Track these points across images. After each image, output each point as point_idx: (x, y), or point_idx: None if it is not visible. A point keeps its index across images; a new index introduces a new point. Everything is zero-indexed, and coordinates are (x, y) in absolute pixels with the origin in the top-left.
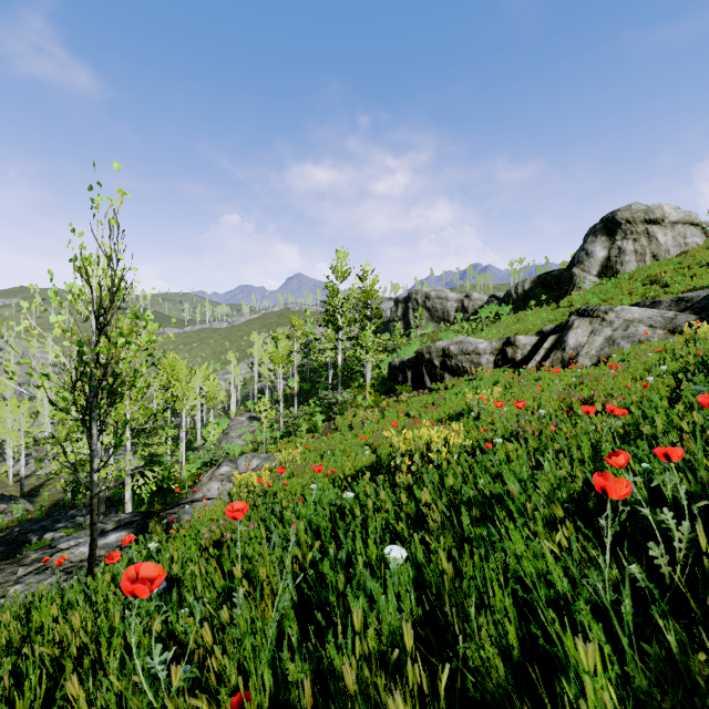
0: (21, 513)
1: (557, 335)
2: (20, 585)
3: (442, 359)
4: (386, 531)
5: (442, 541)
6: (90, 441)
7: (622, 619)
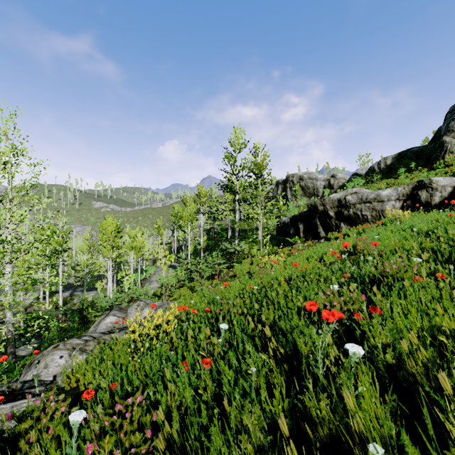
0: None
1: None
2: None
3: (337, 209)
4: None
5: None
6: None
7: None
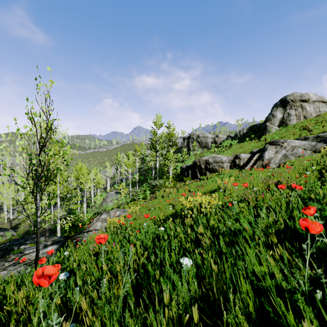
0: (10, 236)
1: (260, 153)
2: (5, 271)
3: (205, 165)
4: (180, 247)
5: (210, 253)
6: (36, 202)
7: (315, 301)
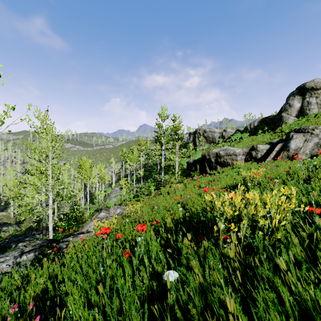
0: (12, 232)
1: (283, 143)
2: None
3: (216, 158)
4: None
5: None
6: None
7: None
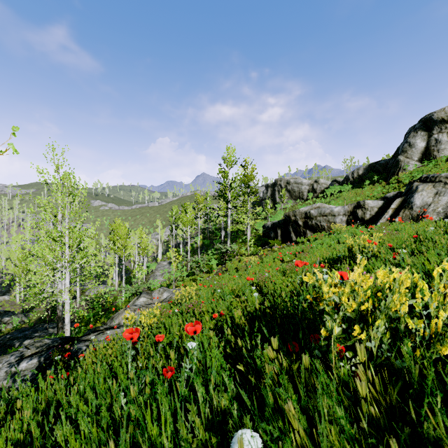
0: (16, 324)
1: (403, 197)
2: None
3: (304, 220)
4: None
5: None
6: None
7: None
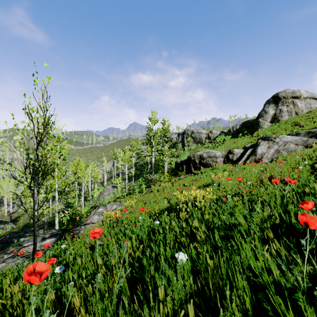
0: (10, 229)
1: (252, 148)
2: (4, 263)
3: (199, 160)
4: (175, 241)
5: (205, 248)
6: (33, 196)
7: (314, 298)
